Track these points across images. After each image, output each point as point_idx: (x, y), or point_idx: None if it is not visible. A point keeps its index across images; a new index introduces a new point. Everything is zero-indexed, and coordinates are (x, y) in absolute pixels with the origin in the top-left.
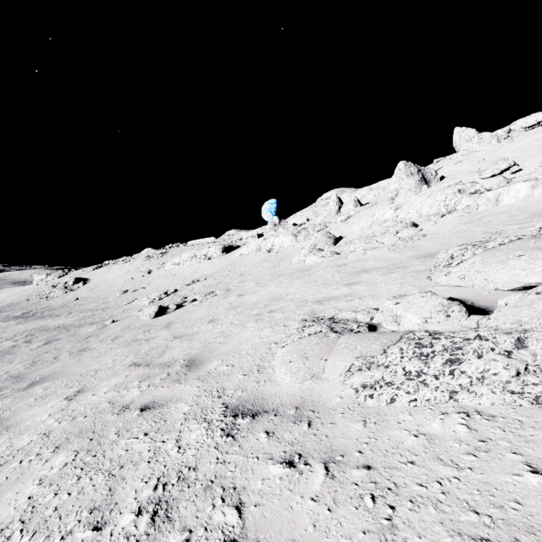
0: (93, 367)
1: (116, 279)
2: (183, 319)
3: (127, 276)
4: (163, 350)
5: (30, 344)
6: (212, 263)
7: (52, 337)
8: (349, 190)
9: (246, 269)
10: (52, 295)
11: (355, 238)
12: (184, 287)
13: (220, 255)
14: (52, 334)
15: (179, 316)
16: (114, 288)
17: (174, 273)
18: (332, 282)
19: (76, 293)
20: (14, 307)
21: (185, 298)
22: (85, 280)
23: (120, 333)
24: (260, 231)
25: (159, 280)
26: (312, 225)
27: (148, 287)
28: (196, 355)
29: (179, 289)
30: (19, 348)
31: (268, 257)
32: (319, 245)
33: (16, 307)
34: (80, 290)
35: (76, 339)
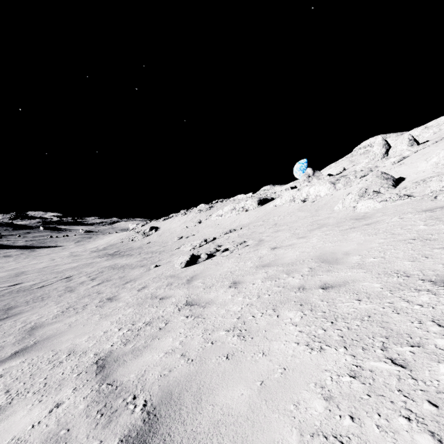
0: (78, 341)
1: (176, 227)
2: (207, 274)
3: (184, 225)
4: (156, 331)
5: (91, 282)
6: (248, 214)
7: (108, 277)
8: (393, 134)
9: (279, 219)
10: (135, 239)
11: (428, 176)
12: (222, 235)
13: (256, 207)
14: (111, 274)
15: (206, 268)
16: (174, 235)
17: (217, 223)
18: (442, 236)
19: (150, 238)
20: (113, 247)
21: (219, 247)
22: (156, 228)
23: (150, 282)
24: (293, 185)
25: (205, 229)
26: (352, 172)
27: (197, 234)
28: (171, 391)
29: (217, 237)
30: (81, 285)
31: (303, 206)
32: (372, 188)
33: (114, 247)
34: (153, 236)
35: (120, 282)
